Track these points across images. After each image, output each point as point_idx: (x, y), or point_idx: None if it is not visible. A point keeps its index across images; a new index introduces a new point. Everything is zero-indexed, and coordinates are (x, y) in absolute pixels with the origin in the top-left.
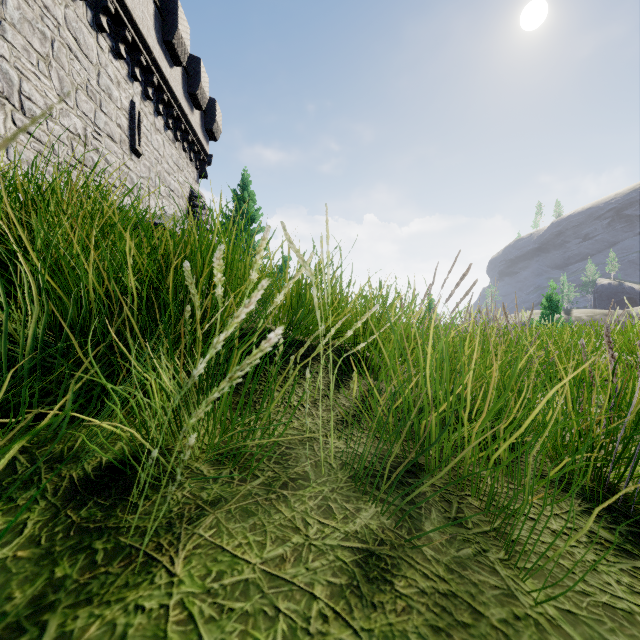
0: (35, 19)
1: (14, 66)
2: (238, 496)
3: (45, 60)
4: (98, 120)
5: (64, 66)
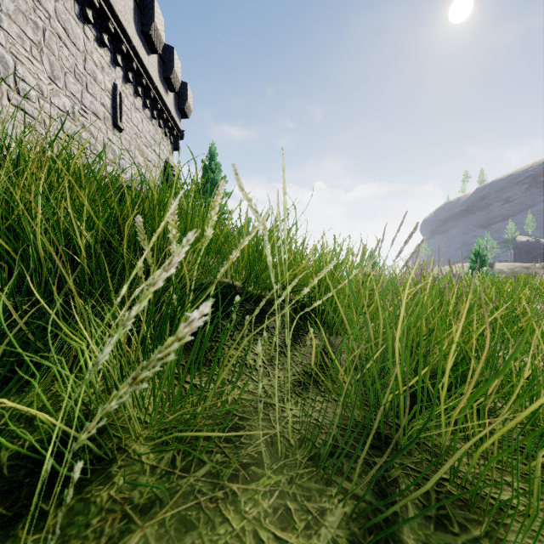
0: (28, 11)
1: (9, 51)
2: (177, 495)
3: (37, 47)
4: (84, 100)
5: (54, 52)
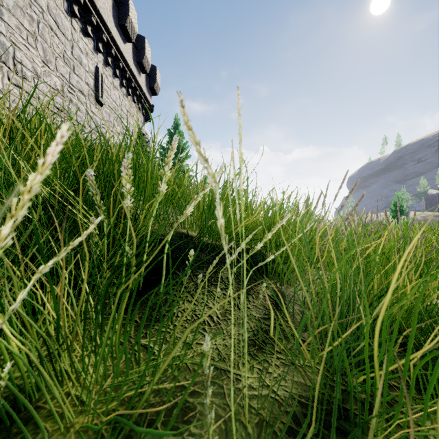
0: (25, 6)
1: (9, 39)
2: None
3: (33, 36)
4: (72, 79)
5: (47, 40)
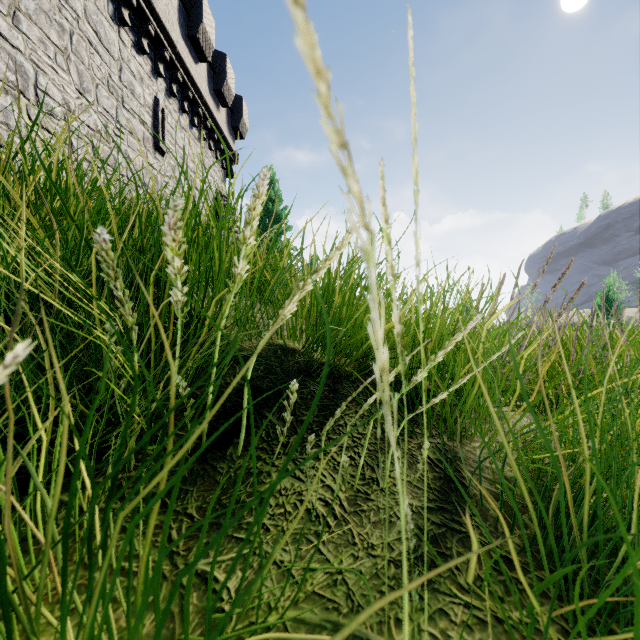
0: (52, 10)
1: (29, 59)
2: None
3: (63, 53)
4: (120, 117)
5: (84, 60)
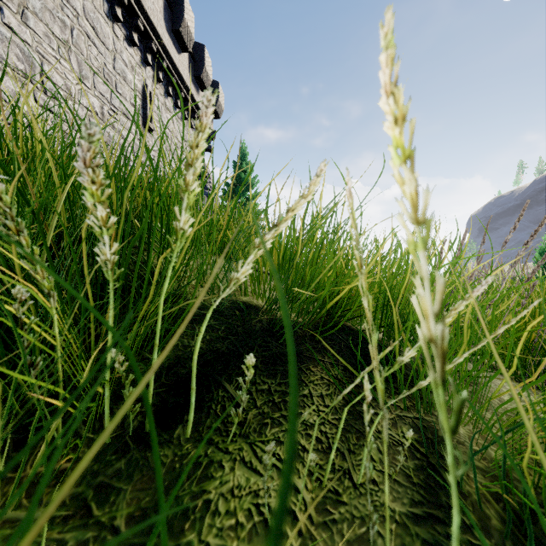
0: (56, 9)
1: (36, 50)
2: None
3: (65, 46)
4: (114, 100)
5: (82, 51)
